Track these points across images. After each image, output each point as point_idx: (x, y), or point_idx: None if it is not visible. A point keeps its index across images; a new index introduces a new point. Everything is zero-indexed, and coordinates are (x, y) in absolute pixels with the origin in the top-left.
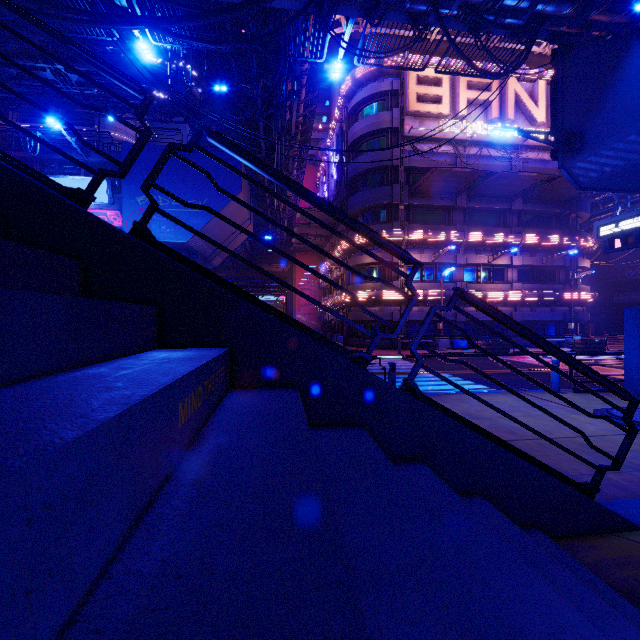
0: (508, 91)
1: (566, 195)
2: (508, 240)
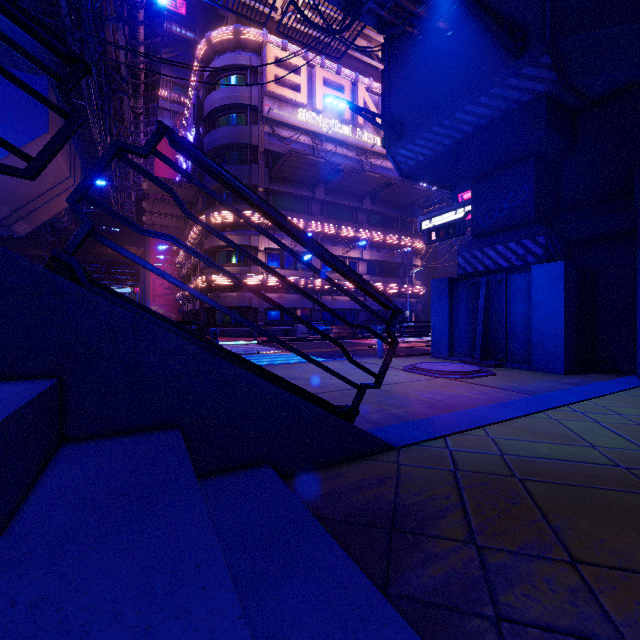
0: (358, 97)
1: (403, 201)
2: (359, 235)
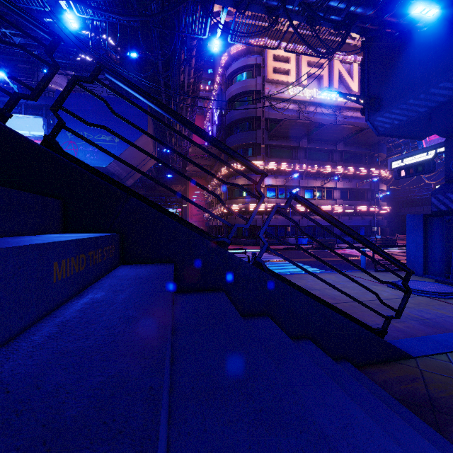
0: (334, 69)
1: (371, 141)
2: (334, 171)
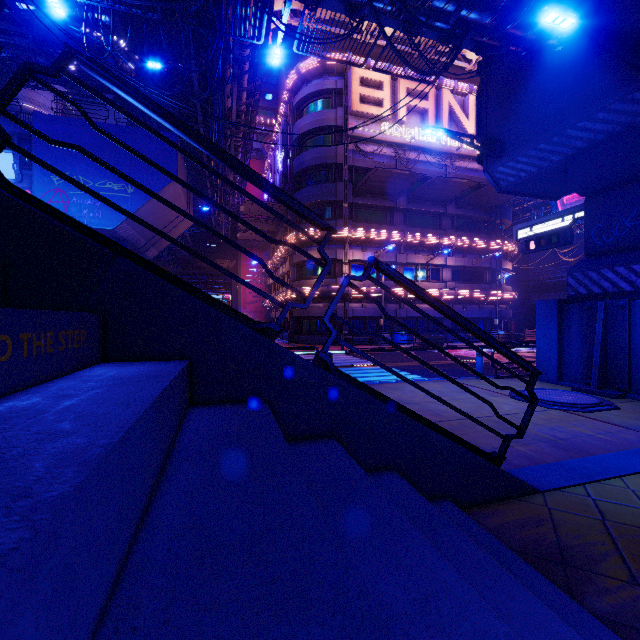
0: (443, 102)
1: (492, 203)
2: (443, 242)
